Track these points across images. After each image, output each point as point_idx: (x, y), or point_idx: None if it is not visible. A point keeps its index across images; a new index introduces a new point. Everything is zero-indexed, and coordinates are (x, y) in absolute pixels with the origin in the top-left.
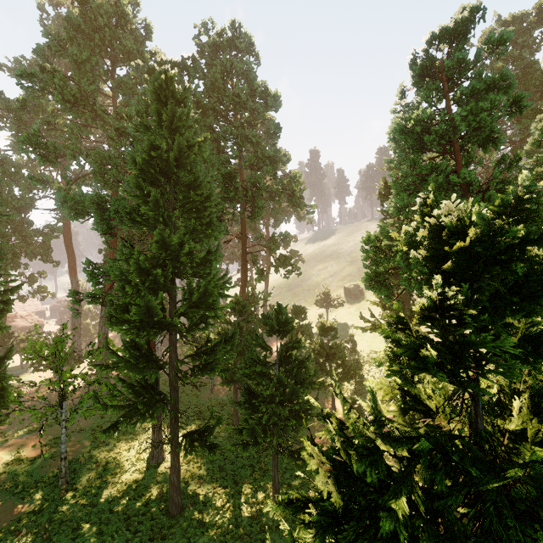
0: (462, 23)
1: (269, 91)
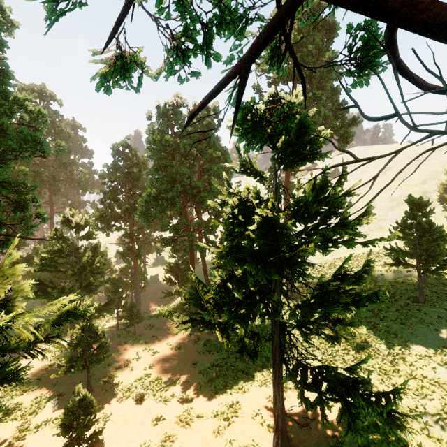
0: (122, 145)
1: (64, 129)
